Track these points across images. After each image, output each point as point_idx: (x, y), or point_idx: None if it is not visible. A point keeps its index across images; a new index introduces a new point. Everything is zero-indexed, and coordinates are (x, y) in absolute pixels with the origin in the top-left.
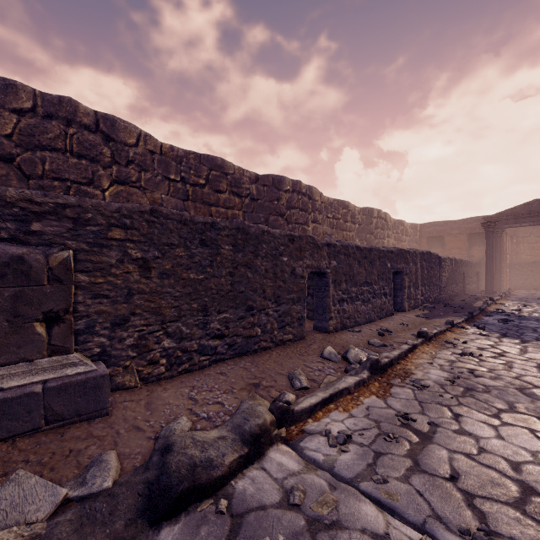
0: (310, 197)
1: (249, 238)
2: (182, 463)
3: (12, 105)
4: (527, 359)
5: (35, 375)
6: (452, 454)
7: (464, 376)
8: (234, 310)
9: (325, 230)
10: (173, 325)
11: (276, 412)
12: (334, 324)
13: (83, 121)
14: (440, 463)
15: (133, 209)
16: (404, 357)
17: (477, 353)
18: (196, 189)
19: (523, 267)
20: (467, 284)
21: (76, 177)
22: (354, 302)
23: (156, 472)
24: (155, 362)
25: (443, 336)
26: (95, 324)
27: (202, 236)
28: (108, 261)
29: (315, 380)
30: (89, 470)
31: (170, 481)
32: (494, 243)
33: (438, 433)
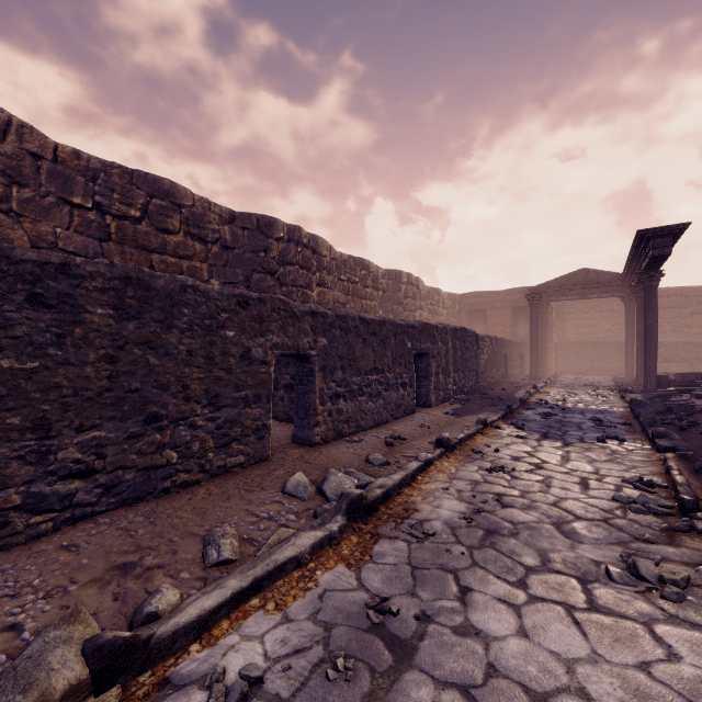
0: (314, 251)
1: (152, 296)
2: None
3: None
4: (569, 470)
5: None
6: (440, 692)
7: (488, 508)
8: (119, 424)
9: (336, 297)
10: None
11: (90, 660)
12: (323, 432)
13: None
14: None
15: None
16: (411, 481)
17: (510, 465)
18: (123, 224)
19: (569, 347)
20: (510, 369)
21: None
22: (357, 398)
23: None
24: None
25: (471, 441)
26: None
27: (36, 288)
28: None
29: (255, 541)
30: None
31: None
32: (540, 319)
33: (427, 638)
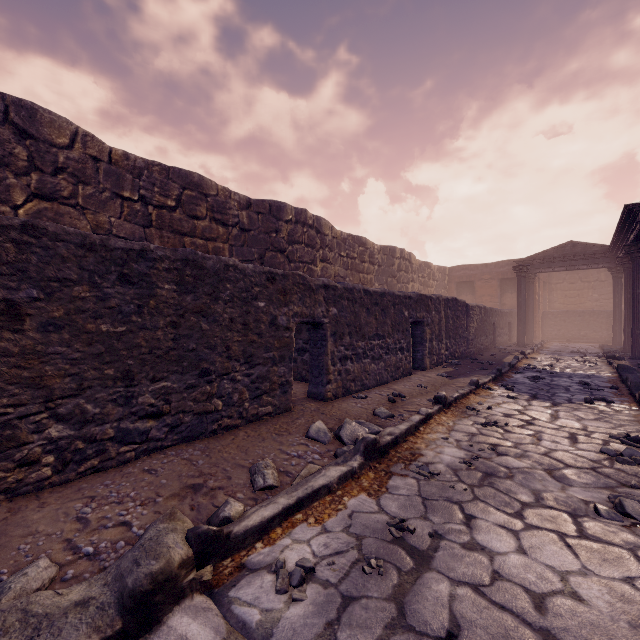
0: (318, 231)
1: (204, 274)
2: None
3: None
4: (558, 427)
5: None
6: (455, 588)
7: (484, 455)
8: (180, 377)
9: (337, 272)
10: (68, 402)
11: (194, 543)
12: (334, 389)
13: None
14: (436, 608)
15: None
16: (414, 431)
17: (502, 421)
18: (162, 212)
19: (556, 316)
20: (498, 336)
21: None
22: (361, 360)
23: None
24: (32, 462)
25: (465, 400)
26: None
27: (124, 269)
28: None
29: (290, 473)
30: None
31: None
32: (527, 290)
33: (441, 550)
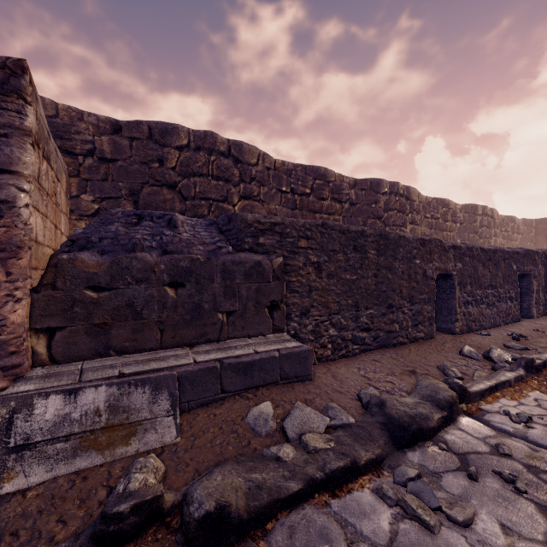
0: (407, 198)
1: (389, 243)
2: (400, 414)
3: (175, 143)
4: None
5: (271, 345)
6: None
7: None
8: (378, 307)
9: (423, 231)
10: (335, 317)
11: (458, 389)
12: (460, 326)
13: (220, 149)
14: None
15: (312, 223)
16: None
17: None
18: (302, 198)
19: None
20: None
21: (216, 196)
22: (479, 305)
23: (382, 418)
24: (324, 346)
25: None
26: (291, 312)
27: (355, 243)
28: (298, 265)
29: (466, 374)
30: (327, 412)
31: (401, 423)
32: None
33: None
